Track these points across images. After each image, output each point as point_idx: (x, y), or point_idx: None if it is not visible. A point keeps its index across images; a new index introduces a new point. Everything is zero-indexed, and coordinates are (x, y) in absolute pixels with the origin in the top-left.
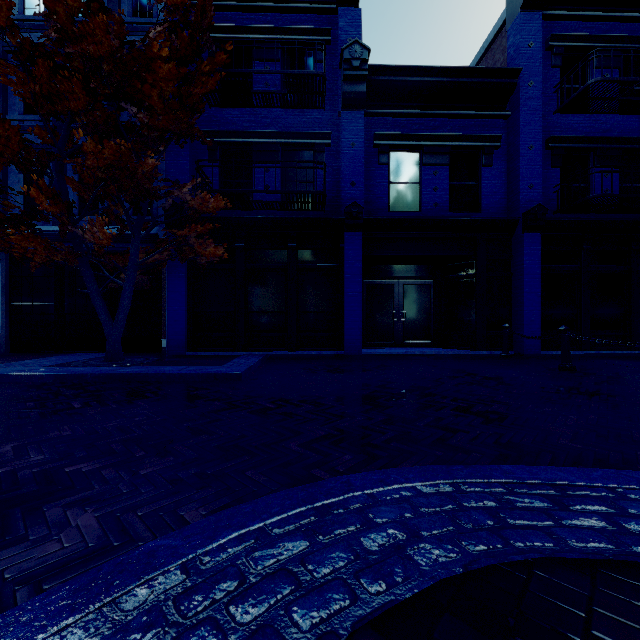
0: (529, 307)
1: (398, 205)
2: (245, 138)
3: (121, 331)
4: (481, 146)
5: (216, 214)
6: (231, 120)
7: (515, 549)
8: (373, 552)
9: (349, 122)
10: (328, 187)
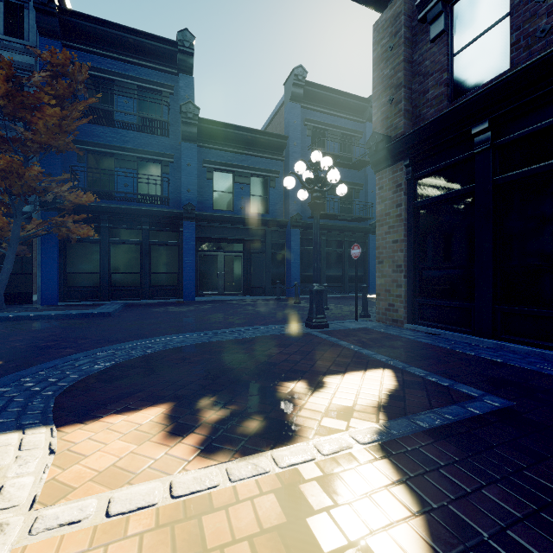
0: (294, 271)
1: (219, 206)
2: (109, 149)
3: (4, 287)
4: (268, 175)
5: (87, 205)
6: (97, 134)
7: (210, 341)
8: (170, 344)
9: (186, 150)
10: (172, 190)
